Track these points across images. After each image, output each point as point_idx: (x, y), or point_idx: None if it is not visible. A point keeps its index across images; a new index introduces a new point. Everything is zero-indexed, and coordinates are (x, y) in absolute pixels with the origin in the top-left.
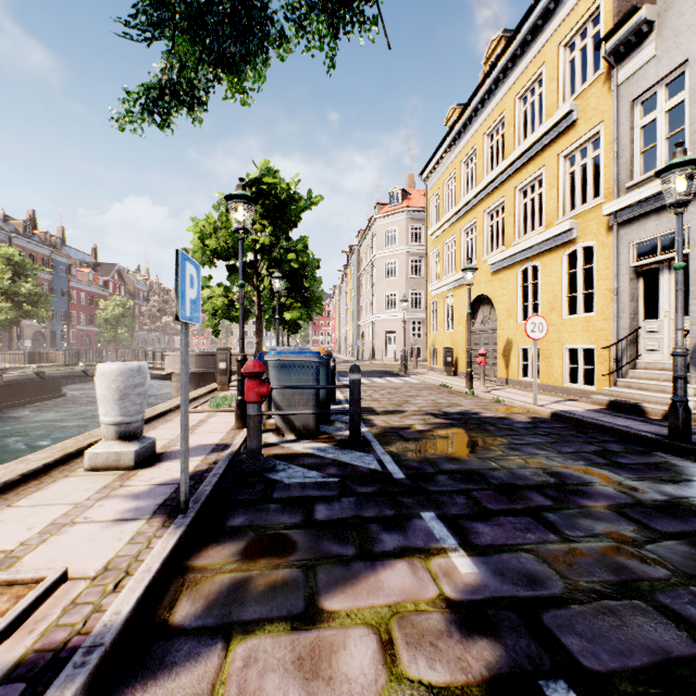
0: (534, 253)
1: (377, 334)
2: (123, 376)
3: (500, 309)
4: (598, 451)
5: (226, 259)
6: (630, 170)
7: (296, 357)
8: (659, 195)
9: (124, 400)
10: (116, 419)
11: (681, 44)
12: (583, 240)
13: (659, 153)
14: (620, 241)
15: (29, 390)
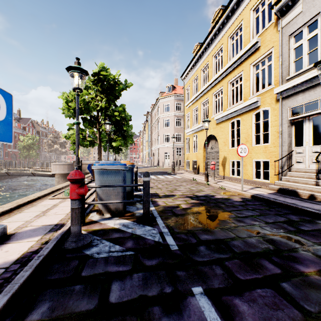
0: (238, 114)
1: (160, 154)
2: None
3: (220, 141)
4: (287, 221)
5: (81, 114)
6: (288, 70)
7: (111, 167)
8: (304, 82)
9: None
10: None
11: (316, 4)
12: (263, 107)
13: (304, 61)
14: (283, 107)
15: None
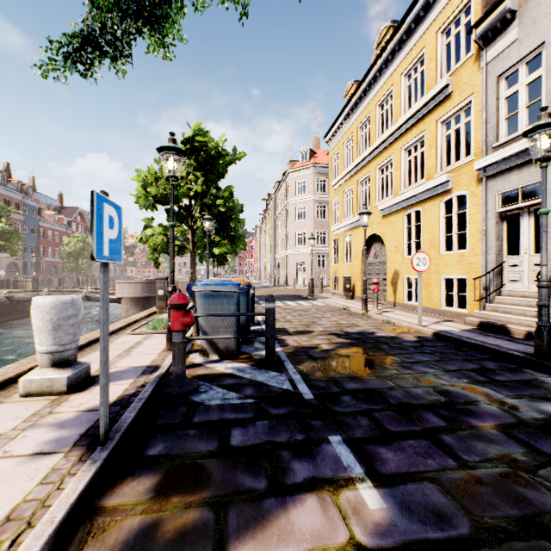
0: (417, 201)
1: (290, 265)
2: (56, 309)
3: (389, 246)
4: (477, 369)
5: (165, 203)
6: (496, 133)
7: (219, 288)
8: (521, 153)
9: (57, 331)
10: (50, 348)
11: (539, 29)
12: (457, 190)
13: (520, 119)
14: (488, 191)
15: (2, 312)
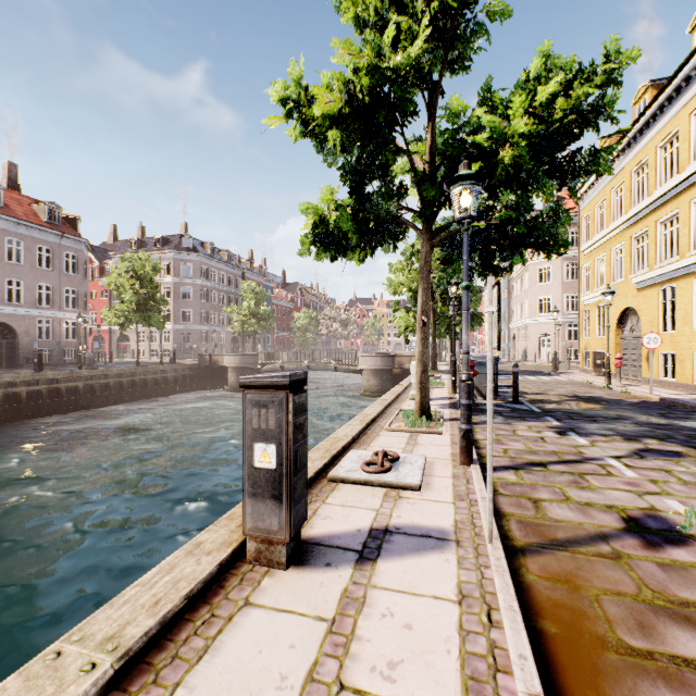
0: (670, 278)
1: (529, 337)
2: None
3: (644, 320)
4: (662, 413)
5: (414, 291)
6: None
7: (483, 359)
8: None
9: None
10: None
11: None
12: None
13: None
14: None
15: None
